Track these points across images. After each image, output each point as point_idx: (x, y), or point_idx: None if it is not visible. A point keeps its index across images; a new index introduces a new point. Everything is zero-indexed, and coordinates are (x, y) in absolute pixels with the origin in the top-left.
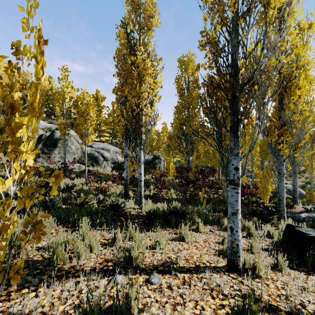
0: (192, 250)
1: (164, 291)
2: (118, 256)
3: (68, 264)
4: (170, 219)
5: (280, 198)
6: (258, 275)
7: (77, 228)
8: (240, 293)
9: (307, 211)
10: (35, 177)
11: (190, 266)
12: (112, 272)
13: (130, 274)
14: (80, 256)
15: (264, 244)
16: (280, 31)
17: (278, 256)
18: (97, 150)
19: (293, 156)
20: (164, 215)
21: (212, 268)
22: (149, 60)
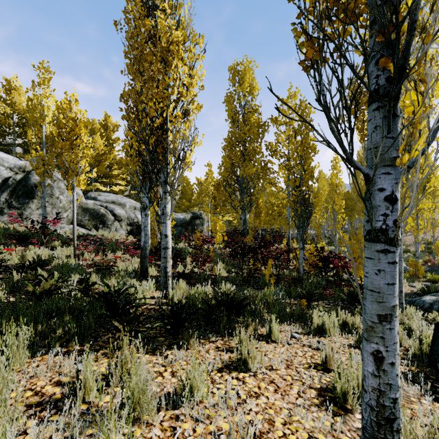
0: (268, 396)
1: None
2: None
3: None
4: (217, 317)
5: None
6: None
7: None
8: None
9: (423, 292)
10: None
11: None
12: None
13: None
14: None
15: None
16: None
17: (438, 392)
18: (104, 204)
19: None
20: (206, 310)
21: None
22: (180, 29)
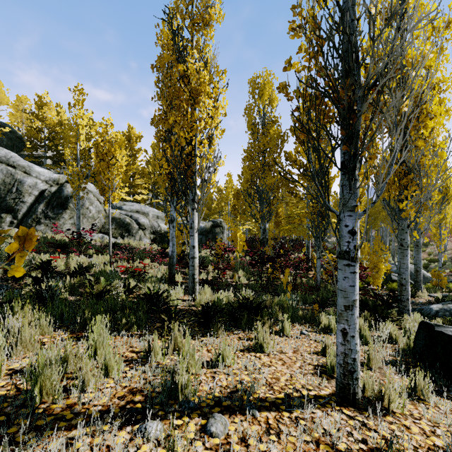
0: (277, 367)
1: (234, 450)
2: (153, 383)
3: (62, 401)
4: (239, 316)
5: (402, 282)
6: (388, 409)
7: (83, 334)
8: (367, 446)
9: (437, 301)
10: (31, 254)
11: (276, 396)
12: (141, 414)
13: (172, 417)
14: (86, 385)
15: (385, 353)
16: (403, 33)
17: (411, 373)
18: (129, 214)
19: (415, 222)
20: (229, 310)
21: (313, 399)
22: (207, 71)
